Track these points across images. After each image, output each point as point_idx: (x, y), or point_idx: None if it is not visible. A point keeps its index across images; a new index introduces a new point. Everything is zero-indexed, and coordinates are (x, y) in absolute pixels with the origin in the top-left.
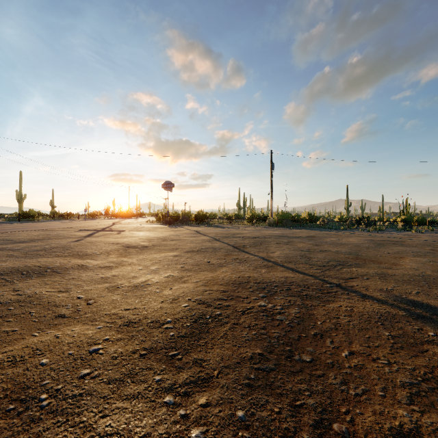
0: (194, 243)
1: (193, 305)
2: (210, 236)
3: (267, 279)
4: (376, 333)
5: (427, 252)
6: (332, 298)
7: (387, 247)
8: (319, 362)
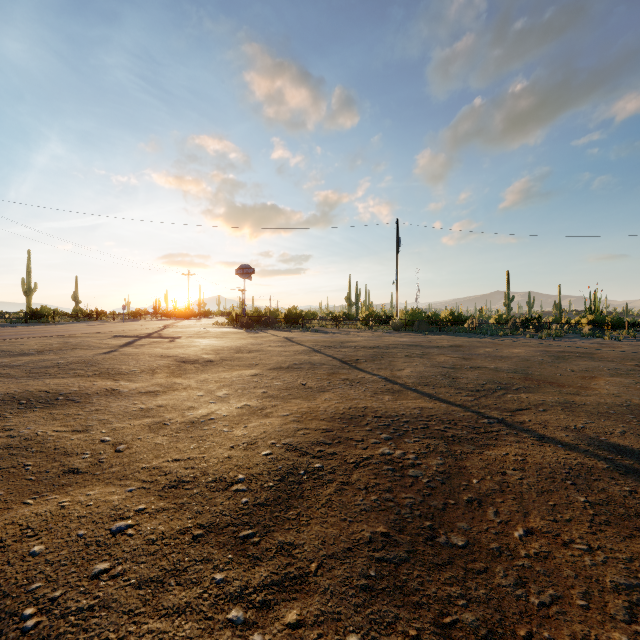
0: (282, 357)
1: (279, 453)
2: (307, 345)
3: (392, 411)
4: (565, 498)
5: (630, 370)
6: (493, 440)
7: (569, 362)
8: (478, 547)
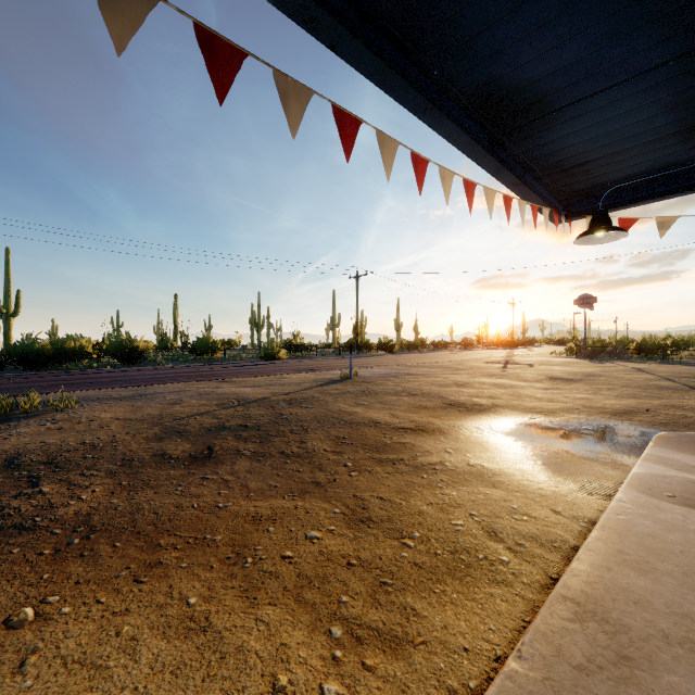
0: (630, 381)
1: (626, 407)
2: (658, 375)
3: None
4: None
5: None
6: None
7: None
8: None
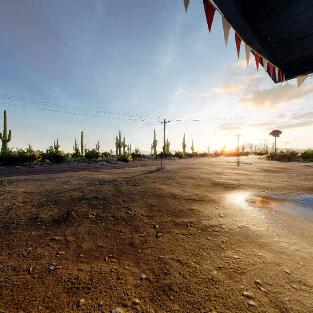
0: (307, 171)
1: None
2: None
3: None
4: None
5: None
6: None
7: None
8: None
